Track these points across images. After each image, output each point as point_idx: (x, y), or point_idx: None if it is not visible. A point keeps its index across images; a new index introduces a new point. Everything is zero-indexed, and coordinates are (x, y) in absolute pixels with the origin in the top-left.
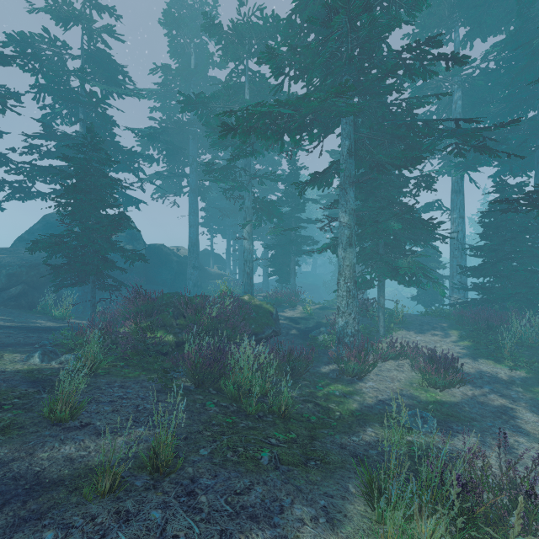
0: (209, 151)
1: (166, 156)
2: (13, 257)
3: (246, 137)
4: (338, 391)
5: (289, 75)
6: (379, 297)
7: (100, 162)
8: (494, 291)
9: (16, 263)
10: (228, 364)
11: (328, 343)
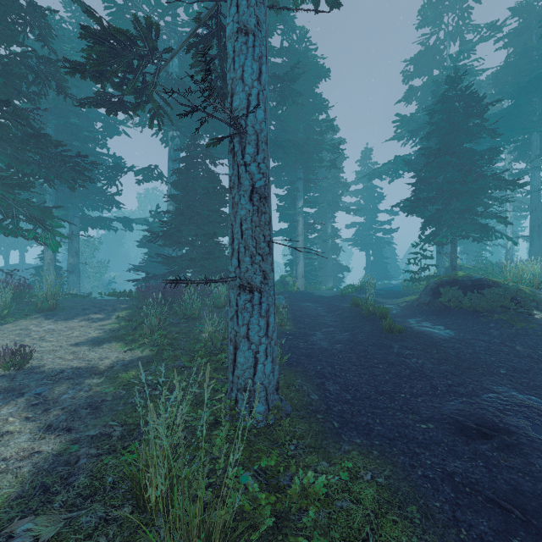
0: None
1: None
2: None
3: None
4: None
5: None
6: None
7: None
8: (179, 260)
9: None
10: None
11: None
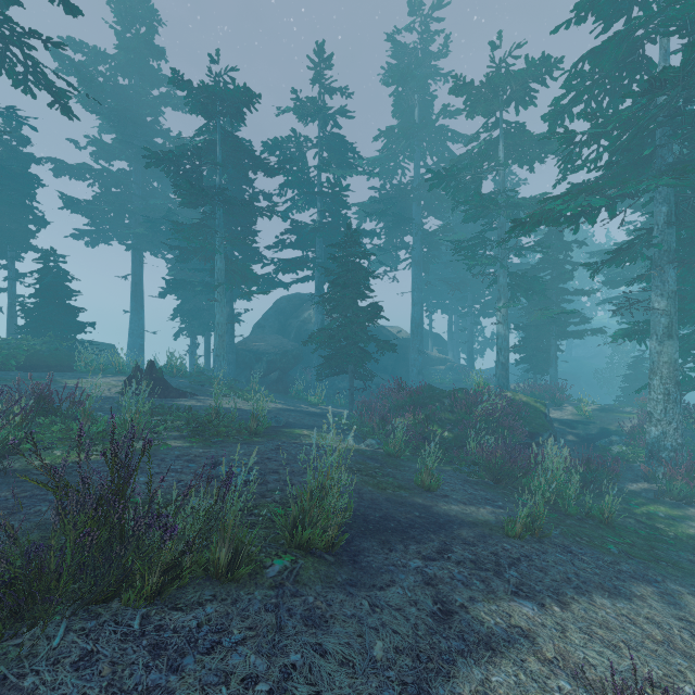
0: (433, 213)
1: (389, 228)
2: (266, 345)
3: (535, 227)
4: (662, 512)
5: (580, 142)
6: None
7: (357, 256)
8: None
9: (271, 350)
10: (531, 464)
11: (628, 456)
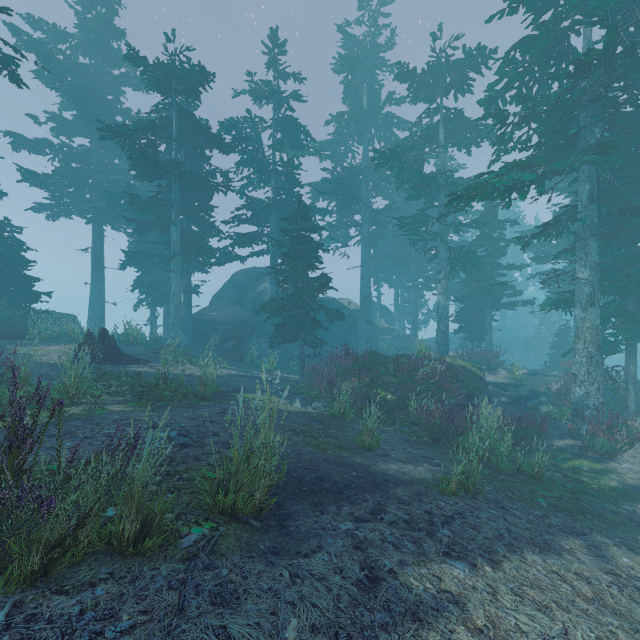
0: (380, 194)
1: (340, 207)
2: (223, 315)
3: (471, 201)
4: (586, 466)
5: (512, 123)
6: (627, 365)
7: (307, 229)
8: None
9: (227, 320)
10: (467, 423)
11: (555, 415)
